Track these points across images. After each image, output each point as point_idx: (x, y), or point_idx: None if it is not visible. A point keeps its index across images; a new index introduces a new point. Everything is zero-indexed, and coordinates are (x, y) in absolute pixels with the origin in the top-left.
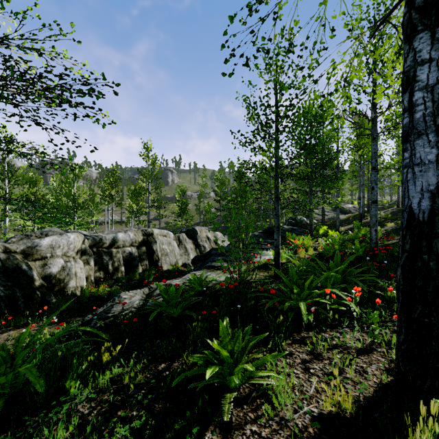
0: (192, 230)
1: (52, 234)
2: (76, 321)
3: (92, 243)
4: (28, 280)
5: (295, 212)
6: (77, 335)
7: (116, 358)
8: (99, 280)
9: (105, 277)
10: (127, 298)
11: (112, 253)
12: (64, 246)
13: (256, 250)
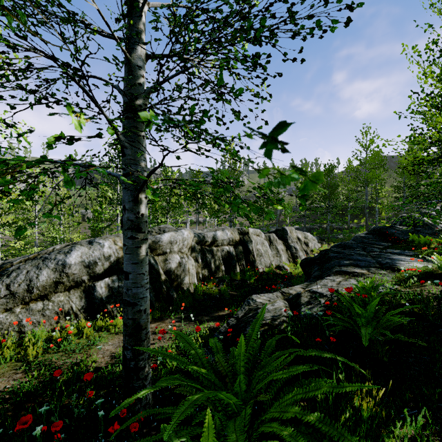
0: (282, 230)
1: (168, 231)
2: (205, 320)
3: (198, 240)
4: (156, 274)
5: (398, 211)
6: (235, 343)
7: (359, 401)
8: (204, 278)
9: (209, 275)
10: (262, 302)
11: (213, 251)
12: (180, 242)
13: (388, 255)
